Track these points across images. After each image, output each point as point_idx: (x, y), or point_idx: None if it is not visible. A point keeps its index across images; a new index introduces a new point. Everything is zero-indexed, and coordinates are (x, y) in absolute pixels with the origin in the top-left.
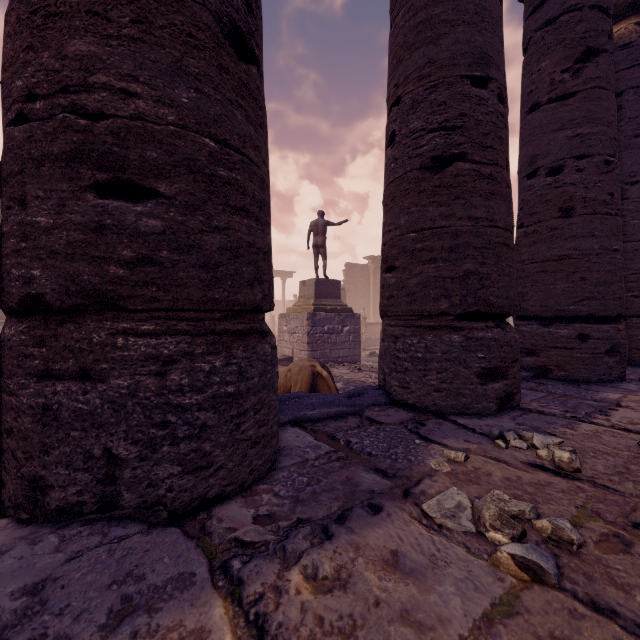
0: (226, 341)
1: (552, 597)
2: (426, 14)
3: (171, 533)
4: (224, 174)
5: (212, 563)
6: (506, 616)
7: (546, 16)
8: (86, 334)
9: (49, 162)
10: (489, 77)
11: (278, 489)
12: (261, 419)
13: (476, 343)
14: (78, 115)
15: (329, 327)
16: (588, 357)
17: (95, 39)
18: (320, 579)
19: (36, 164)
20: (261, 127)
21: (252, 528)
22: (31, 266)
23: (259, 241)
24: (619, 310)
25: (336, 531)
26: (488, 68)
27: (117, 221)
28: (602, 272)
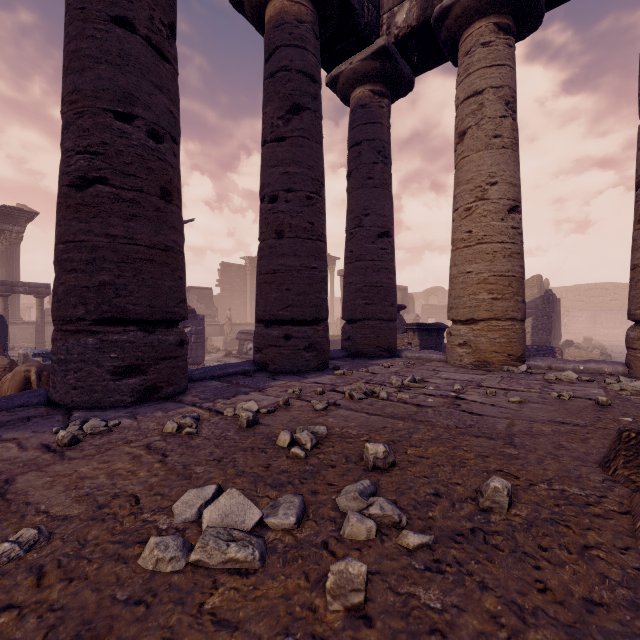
0: None
1: None
2: (76, 45)
3: None
4: None
5: None
6: None
7: (270, 69)
8: None
9: None
10: (135, 115)
11: None
12: None
13: (110, 345)
14: None
15: None
16: (290, 353)
17: None
18: None
19: None
20: None
21: None
22: None
23: None
24: (316, 315)
25: None
26: (132, 107)
27: None
28: (302, 285)
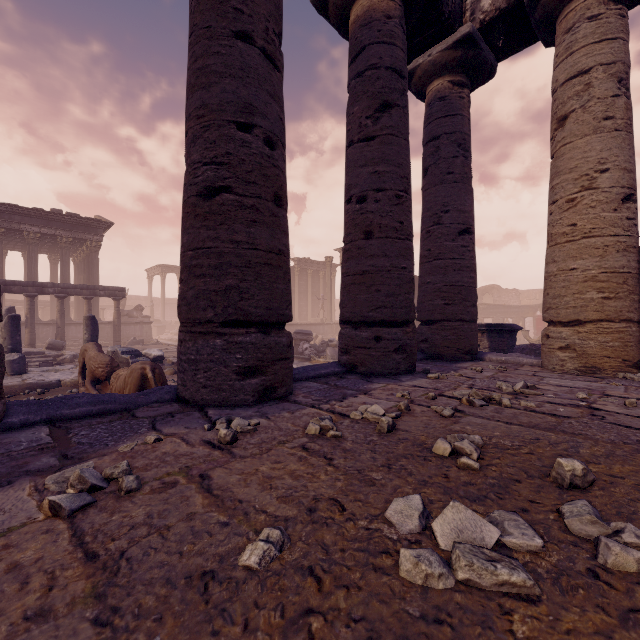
0: None
1: (51, 524)
2: (202, 63)
3: None
4: None
5: None
6: None
7: (357, 69)
8: None
9: None
10: (254, 124)
11: None
12: None
13: (236, 346)
14: None
15: None
16: (381, 355)
17: None
18: None
19: None
20: None
21: None
22: None
23: None
24: (406, 316)
25: None
26: (252, 116)
27: None
28: (392, 285)
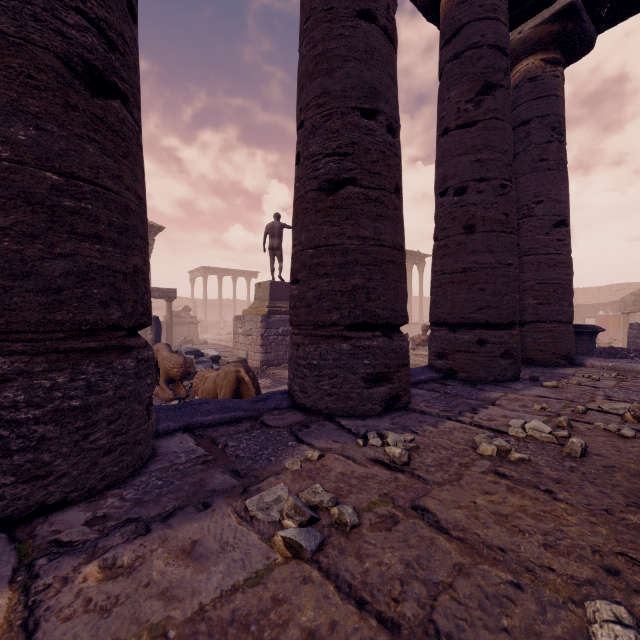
0: (74, 358)
1: (299, 569)
2: (323, 47)
3: None
4: (71, 204)
5: (20, 562)
6: (250, 586)
7: (454, 50)
8: None
9: None
10: (378, 110)
11: (128, 493)
12: (117, 429)
13: (363, 351)
14: None
15: (283, 329)
16: (486, 360)
17: None
18: (112, 569)
19: None
20: (125, 157)
21: (79, 529)
22: None
23: (117, 264)
24: (512, 318)
25: (156, 527)
26: (376, 102)
27: None
28: (498, 284)
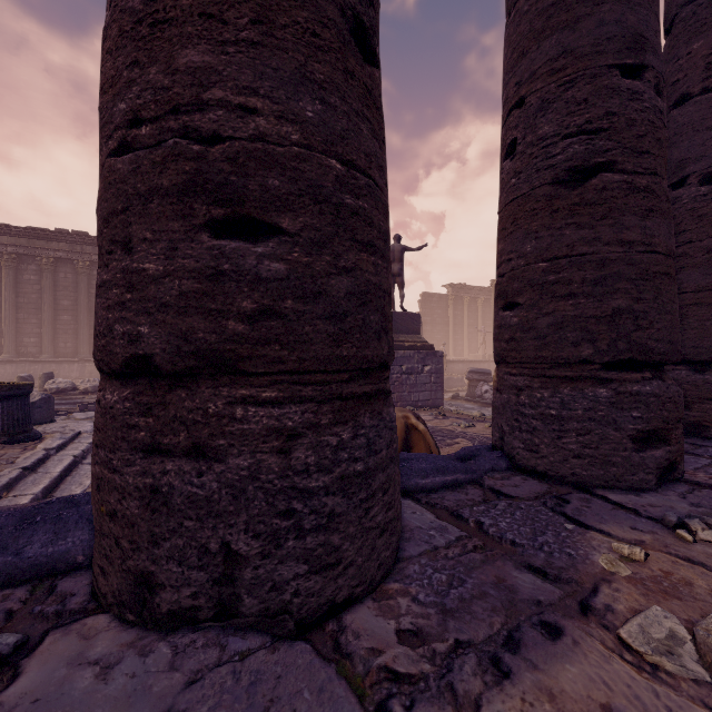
0: (352, 407)
1: None
2: None
3: (301, 651)
4: (351, 202)
5: (365, 705)
6: None
7: None
8: (200, 403)
9: (158, 197)
10: (644, 64)
11: (414, 591)
12: (389, 500)
13: (630, 399)
14: (190, 140)
15: (408, 367)
16: None
17: (209, 47)
18: None
19: (143, 200)
20: (383, 142)
21: (400, 651)
22: (137, 321)
23: (385, 282)
24: None
25: (512, 664)
26: (643, 53)
27: (235, 266)
28: None
